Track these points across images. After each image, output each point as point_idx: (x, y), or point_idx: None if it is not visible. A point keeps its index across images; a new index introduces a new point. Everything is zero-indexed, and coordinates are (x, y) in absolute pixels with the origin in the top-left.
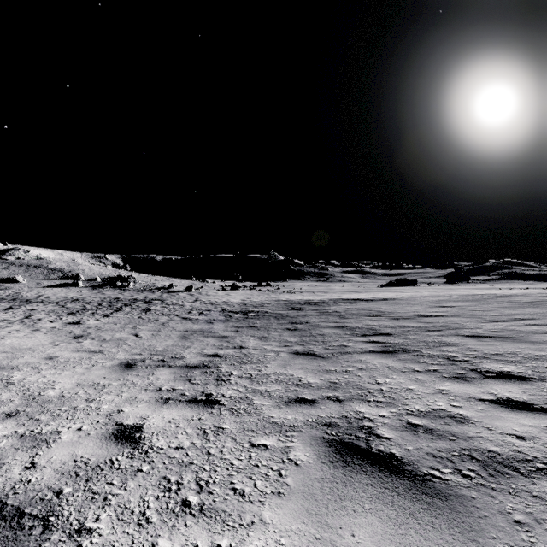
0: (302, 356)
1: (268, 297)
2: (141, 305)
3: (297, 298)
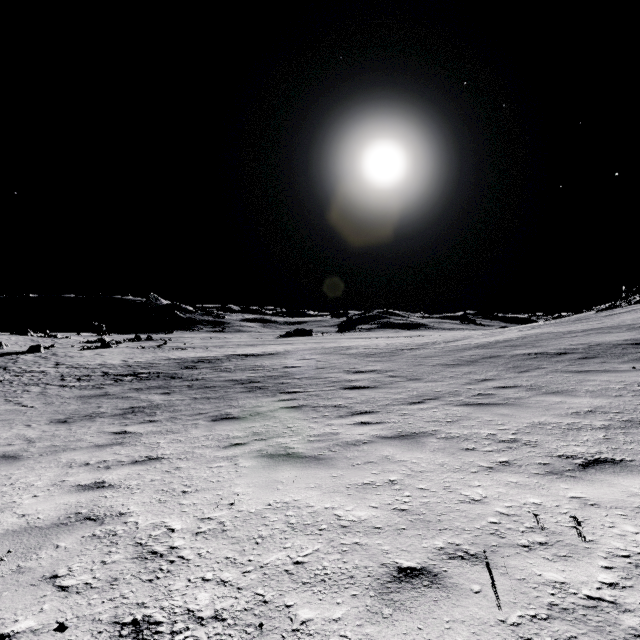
0: (200, 399)
1: (156, 356)
2: None
3: (189, 356)
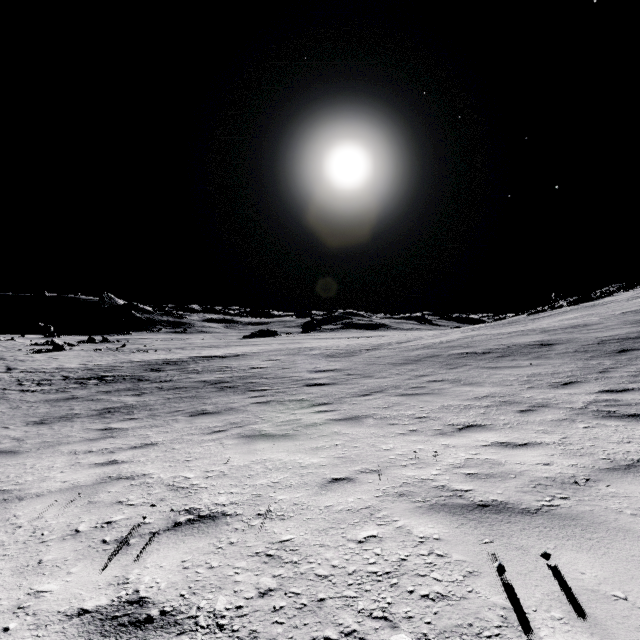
0: (174, 399)
1: (116, 359)
2: None
3: (153, 358)
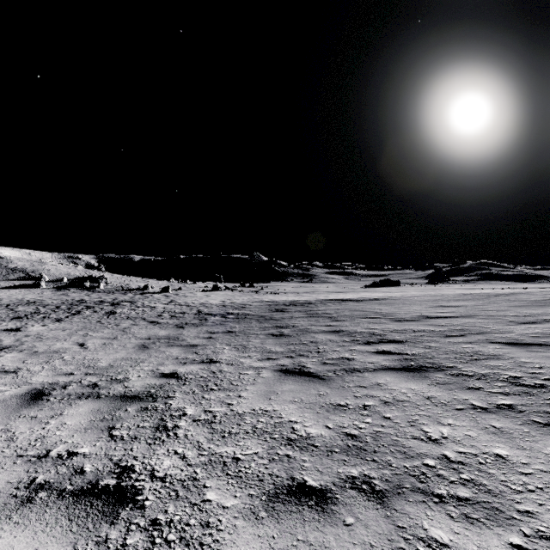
0: (293, 377)
1: (251, 298)
2: (106, 308)
3: (281, 299)
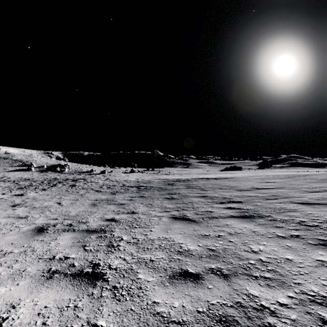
0: (179, 221)
1: (153, 177)
2: (70, 182)
3: (171, 178)
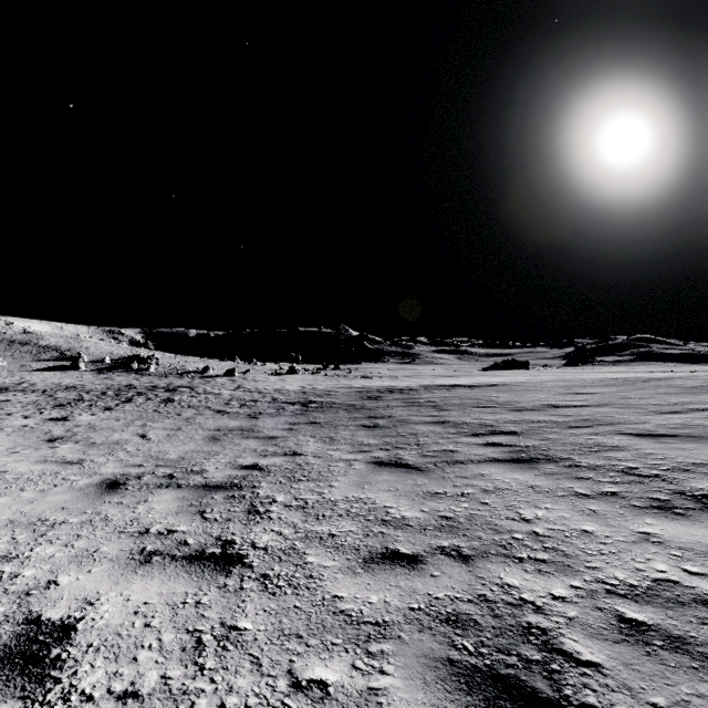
0: (388, 468)
1: (337, 384)
2: (161, 394)
3: (375, 385)
